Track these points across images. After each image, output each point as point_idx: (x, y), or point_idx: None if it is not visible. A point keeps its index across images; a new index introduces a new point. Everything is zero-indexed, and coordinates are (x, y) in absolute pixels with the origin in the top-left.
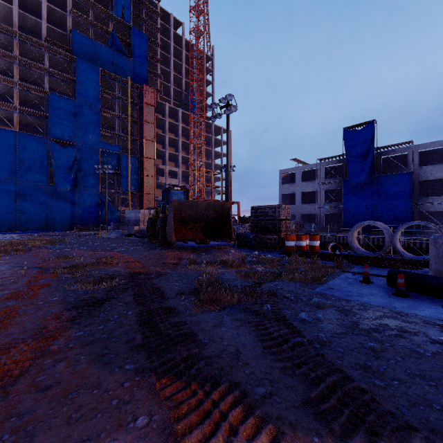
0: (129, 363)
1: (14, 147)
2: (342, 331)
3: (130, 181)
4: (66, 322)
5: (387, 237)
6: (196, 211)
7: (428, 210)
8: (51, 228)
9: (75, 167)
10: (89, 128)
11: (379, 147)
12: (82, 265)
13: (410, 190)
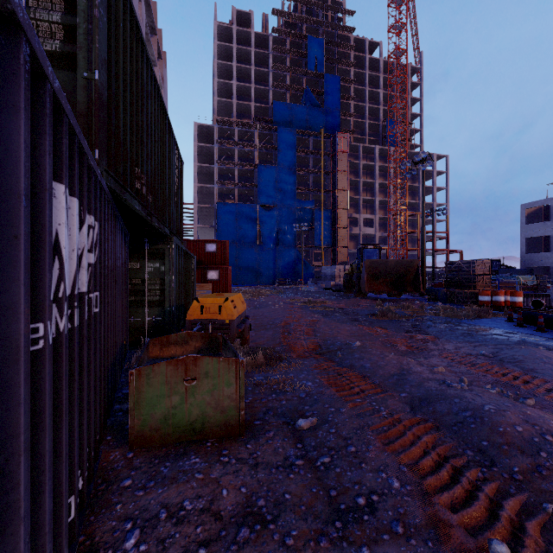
0: (348, 323)
1: (235, 217)
2: (444, 328)
3: (323, 235)
4: (320, 316)
5: None
6: (385, 268)
7: None
8: (259, 282)
9: (277, 227)
10: (287, 189)
11: None
12: (311, 302)
13: None
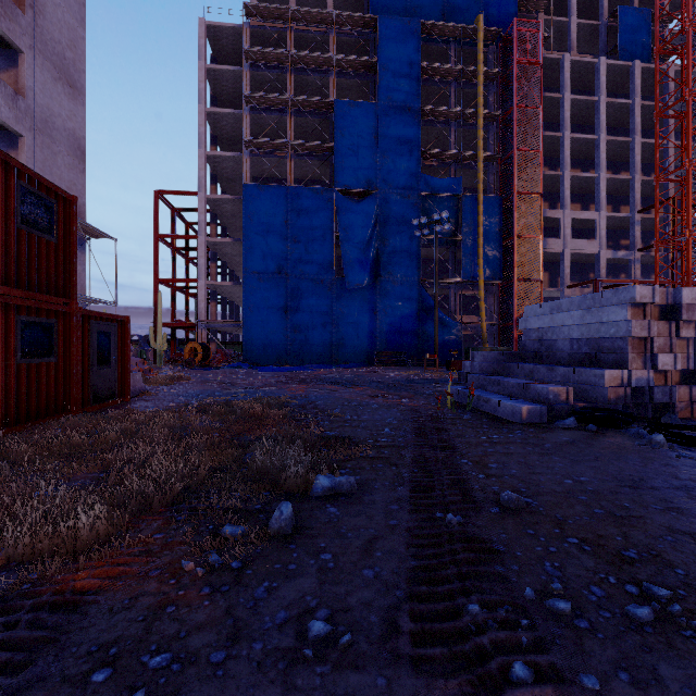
0: None
1: (284, 216)
2: None
3: (481, 255)
4: None
5: None
6: None
7: None
8: (337, 359)
9: (376, 238)
10: (400, 153)
11: None
12: None
13: None
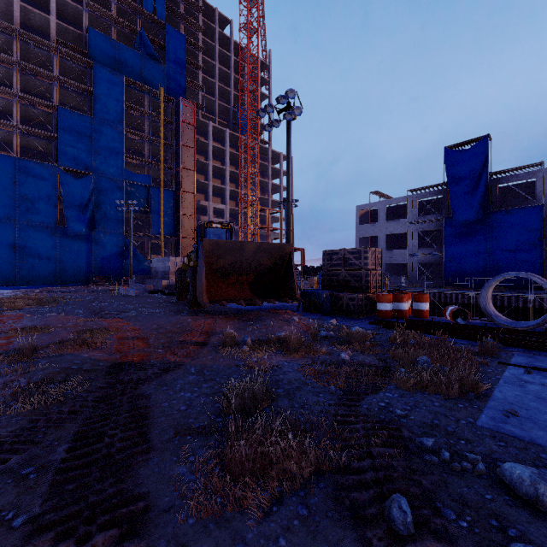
0: None
1: (12, 178)
2: None
3: (163, 222)
4: None
5: None
6: (241, 257)
7: None
8: (61, 281)
9: (92, 204)
10: (110, 153)
11: (495, 172)
12: (32, 349)
13: (540, 229)
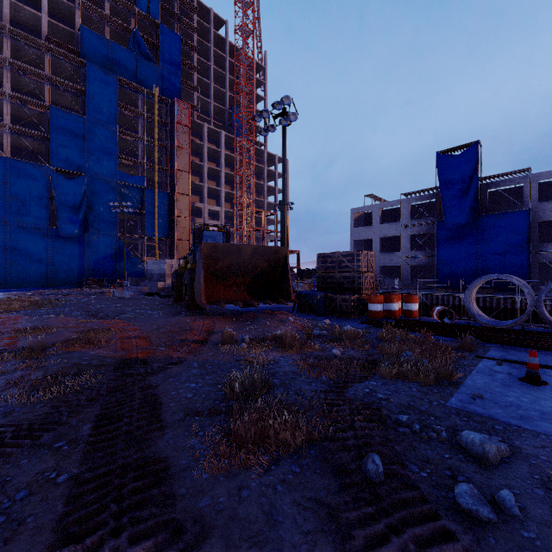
0: None
1: (2, 178)
2: None
3: (157, 224)
4: None
5: (530, 298)
6: (238, 259)
7: (551, 260)
8: (53, 284)
9: (85, 205)
10: (103, 154)
11: (485, 177)
12: (41, 346)
13: (527, 233)
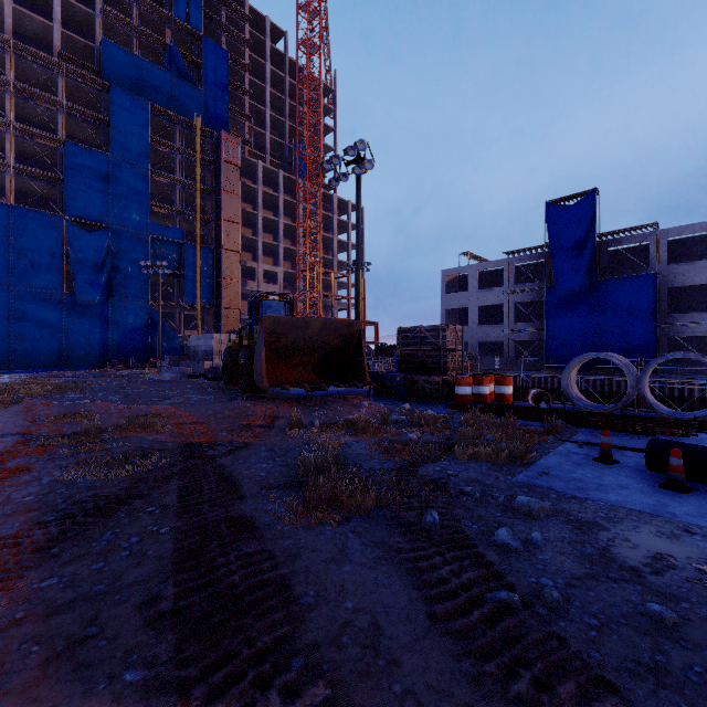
0: (135, 665)
1: (5, 231)
2: (586, 571)
3: (200, 288)
4: (31, 553)
5: (630, 379)
6: (304, 335)
7: (682, 334)
8: (68, 364)
9: (109, 265)
10: (132, 200)
11: (604, 233)
12: (97, 430)
13: (653, 302)
